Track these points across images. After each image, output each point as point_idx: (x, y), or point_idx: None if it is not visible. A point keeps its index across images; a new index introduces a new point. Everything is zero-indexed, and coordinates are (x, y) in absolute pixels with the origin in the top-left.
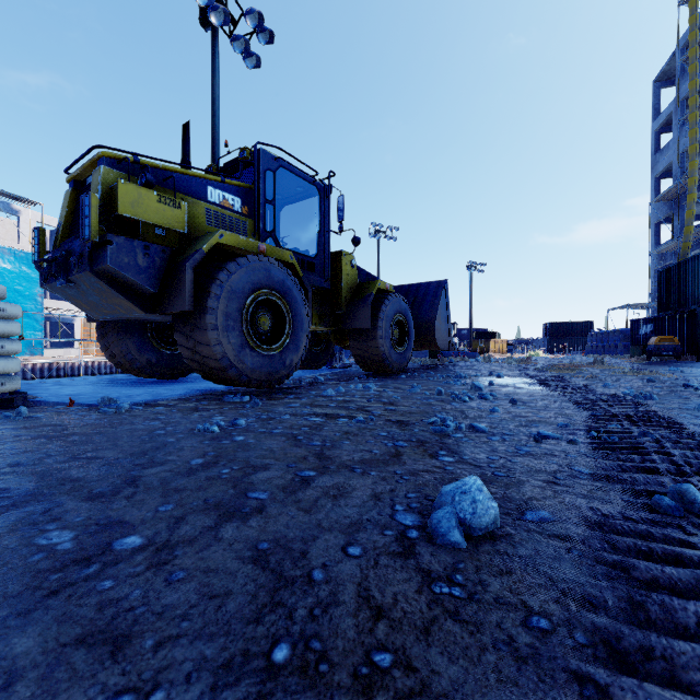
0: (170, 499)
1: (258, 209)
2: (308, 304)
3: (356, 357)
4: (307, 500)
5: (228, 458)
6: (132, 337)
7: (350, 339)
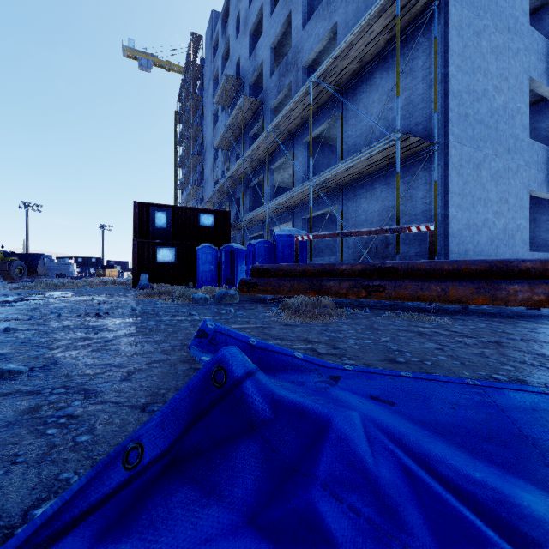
0: None
1: None
2: None
3: (3, 278)
4: None
5: None
6: None
7: (1, 273)
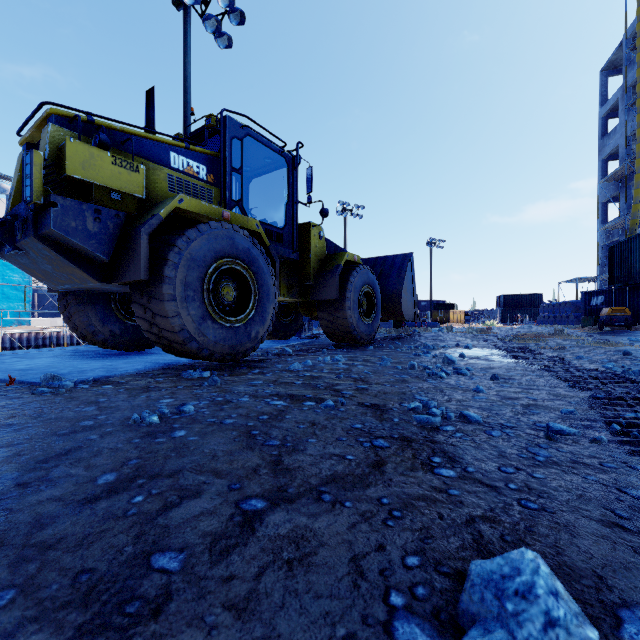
0: (19, 573)
1: (224, 177)
2: (276, 274)
3: (324, 328)
4: (244, 575)
5: (151, 472)
6: (95, 308)
7: (318, 310)
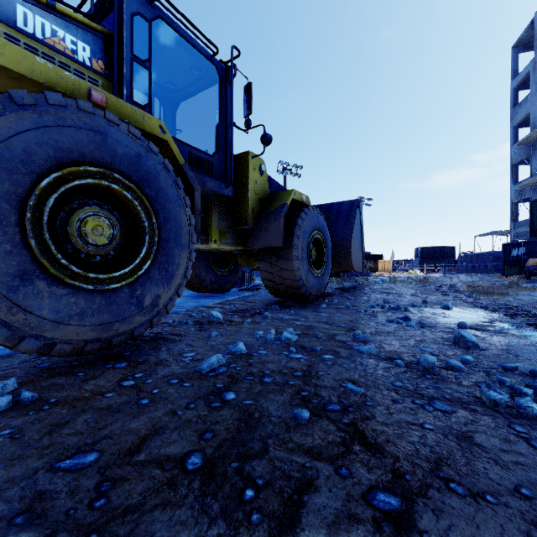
0: None
1: (121, 67)
2: (194, 208)
3: (265, 281)
4: None
5: None
6: None
7: (259, 260)
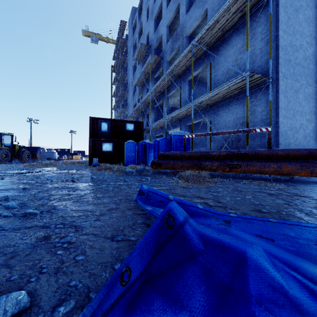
0: None
1: (1, 141)
2: (10, 153)
3: (18, 160)
4: None
5: None
6: None
7: (17, 157)
